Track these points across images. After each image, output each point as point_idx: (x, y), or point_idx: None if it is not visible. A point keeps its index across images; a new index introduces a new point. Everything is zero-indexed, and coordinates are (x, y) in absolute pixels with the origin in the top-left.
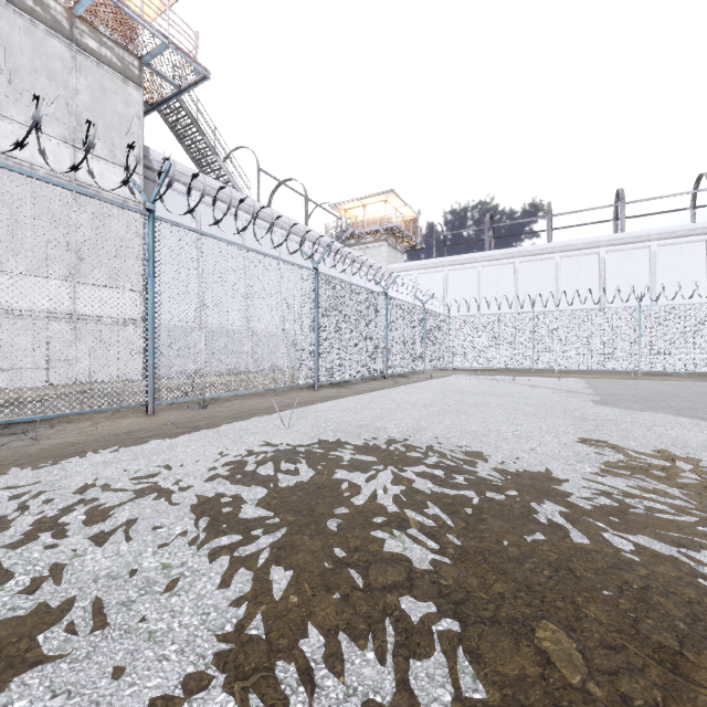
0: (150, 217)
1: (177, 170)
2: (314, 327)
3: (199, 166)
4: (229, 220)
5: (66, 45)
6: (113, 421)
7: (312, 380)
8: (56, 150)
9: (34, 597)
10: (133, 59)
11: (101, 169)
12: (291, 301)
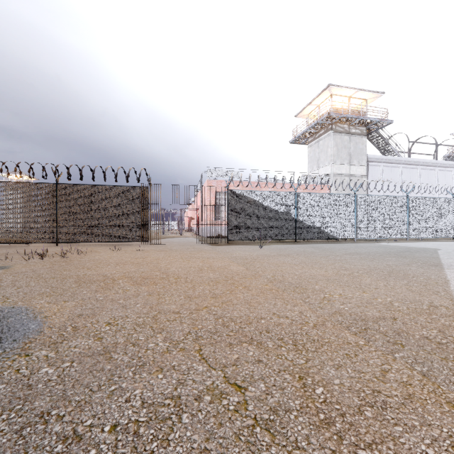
0: (407, 197)
1: (375, 158)
2: (453, 218)
3: (379, 150)
4: (394, 170)
5: (348, 136)
6: (401, 240)
7: (452, 236)
8: (346, 168)
9: (438, 245)
10: (363, 128)
11: (355, 169)
12: (443, 210)
